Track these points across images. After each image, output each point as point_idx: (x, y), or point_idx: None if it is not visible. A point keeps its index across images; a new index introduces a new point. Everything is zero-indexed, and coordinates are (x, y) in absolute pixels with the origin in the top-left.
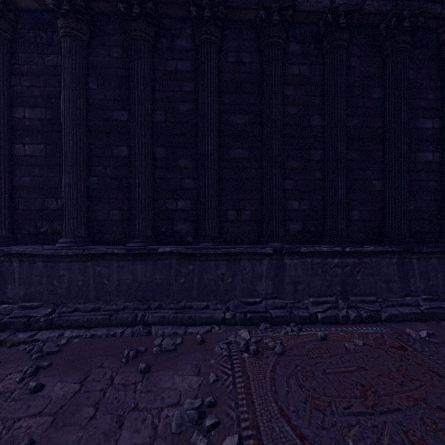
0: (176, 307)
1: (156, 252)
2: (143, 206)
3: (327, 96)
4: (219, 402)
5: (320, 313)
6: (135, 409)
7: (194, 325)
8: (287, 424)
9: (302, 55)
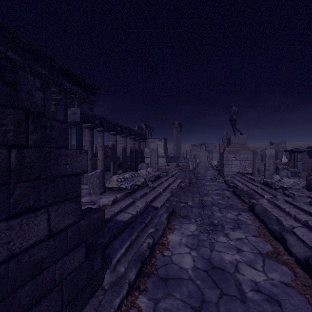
0: None
1: None
2: None
3: None
4: None
5: None
6: None
7: None
8: None
9: None
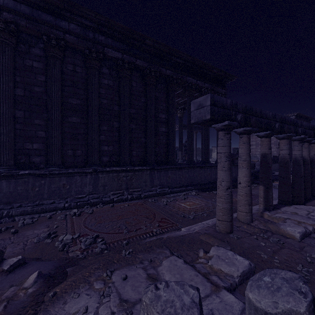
0: (32, 205)
1: (18, 174)
2: (7, 147)
3: (121, 98)
4: (58, 231)
5: (115, 198)
6: (12, 243)
7: (45, 213)
8: (86, 228)
9: (109, 75)
